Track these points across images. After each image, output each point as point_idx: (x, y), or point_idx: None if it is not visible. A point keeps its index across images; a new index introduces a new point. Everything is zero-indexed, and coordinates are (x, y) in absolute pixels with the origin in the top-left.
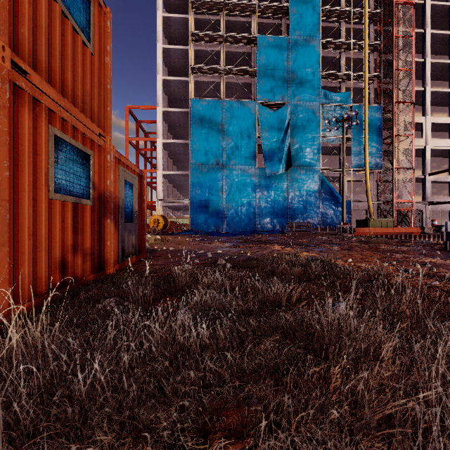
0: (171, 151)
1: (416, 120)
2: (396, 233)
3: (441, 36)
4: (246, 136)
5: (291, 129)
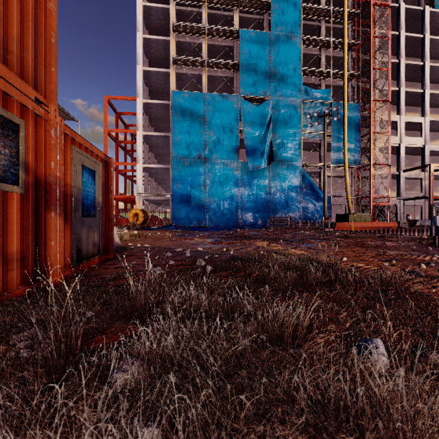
0: (152, 144)
1: (391, 119)
2: (374, 227)
3: (414, 39)
4: (228, 130)
5: (273, 124)
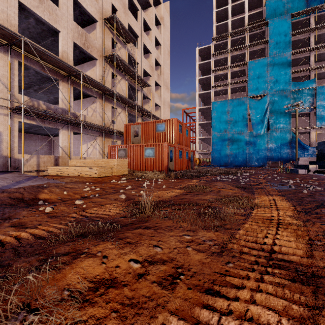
0: (202, 126)
1: None
2: None
3: None
4: (241, 116)
5: (270, 108)
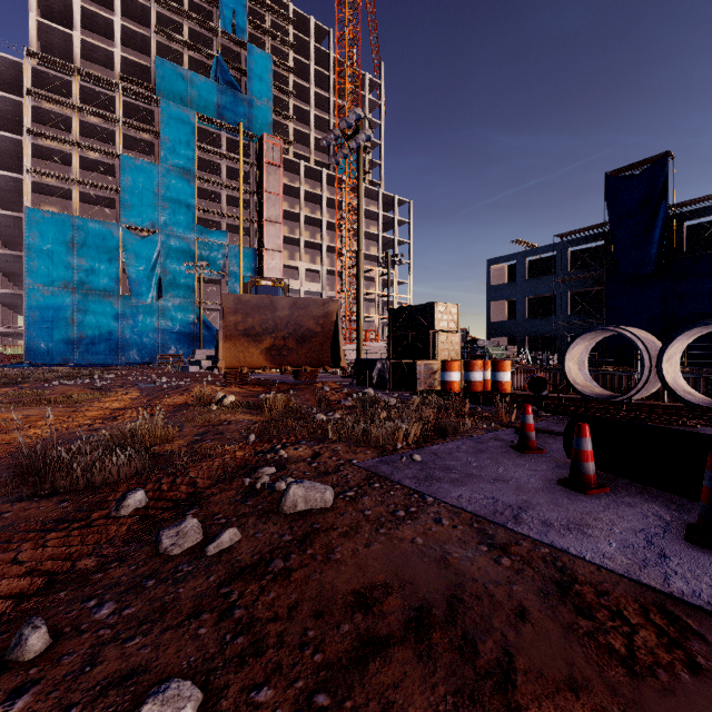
0: None
1: (293, 264)
2: None
3: (316, 194)
4: (107, 260)
5: (163, 259)
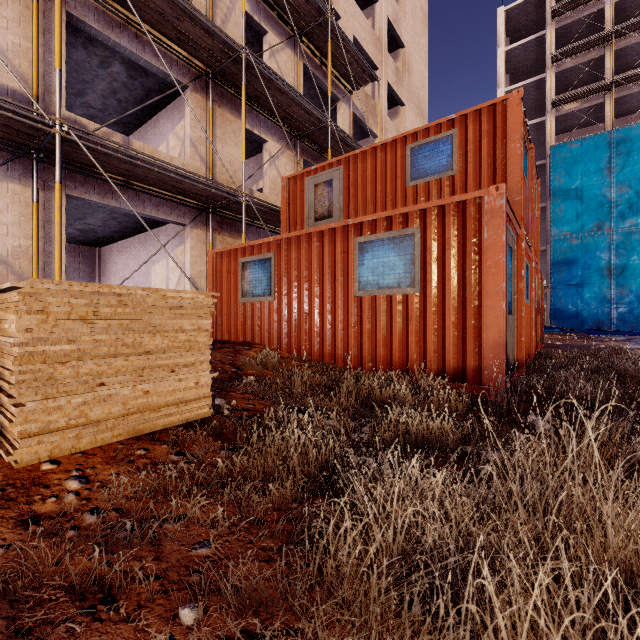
0: None
1: None
2: None
3: None
4: None
5: None
